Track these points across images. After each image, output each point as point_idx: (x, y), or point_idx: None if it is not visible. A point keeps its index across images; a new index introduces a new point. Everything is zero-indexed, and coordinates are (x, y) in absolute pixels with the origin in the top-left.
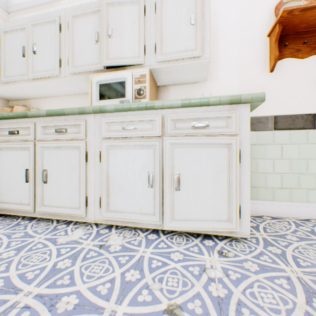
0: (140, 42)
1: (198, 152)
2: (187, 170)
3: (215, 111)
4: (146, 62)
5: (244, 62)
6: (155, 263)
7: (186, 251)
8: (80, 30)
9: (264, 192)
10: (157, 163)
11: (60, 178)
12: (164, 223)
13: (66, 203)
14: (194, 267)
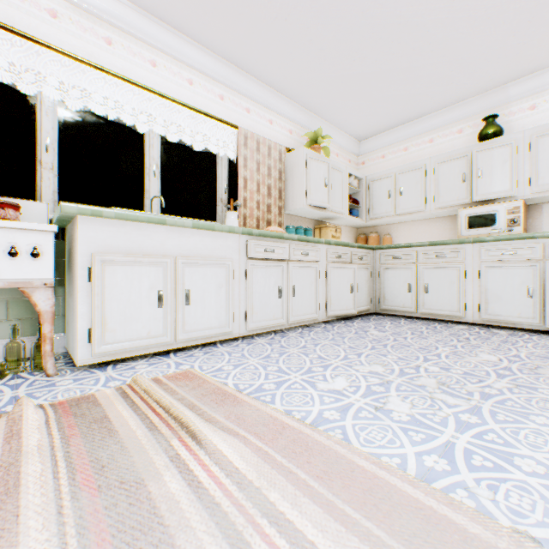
0: (511, 178)
1: None
2: None
3: None
4: (518, 194)
5: None
6: (541, 340)
7: None
8: (445, 173)
9: None
10: (536, 280)
11: (439, 290)
12: (545, 322)
13: (444, 308)
14: None
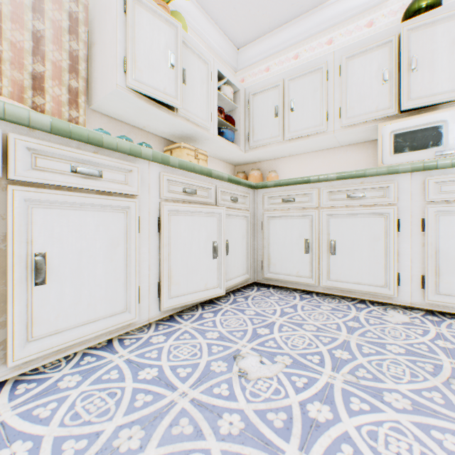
0: None
1: None
2: None
3: None
4: None
5: None
6: None
7: None
8: (356, 73)
9: None
10: None
11: (354, 250)
12: None
13: (363, 279)
14: None
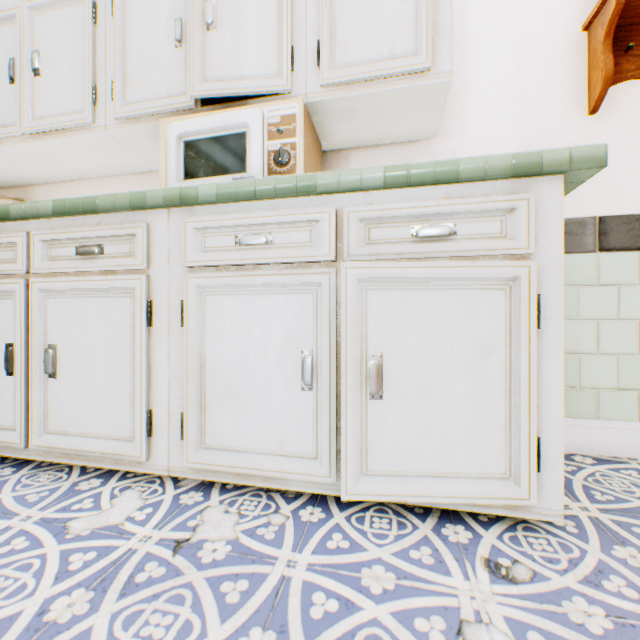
0: (282, 39)
1: (429, 302)
2: (401, 346)
3: (472, 196)
4: (296, 87)
5: (527, 93)
6: (320, 604)
7: (402, 560)
8: (140, 17)
9: (576, 398)
10: (323, 330)
11: (87, 367)
12: (341, 483)
13: (101, 427)
14: (429, 618)
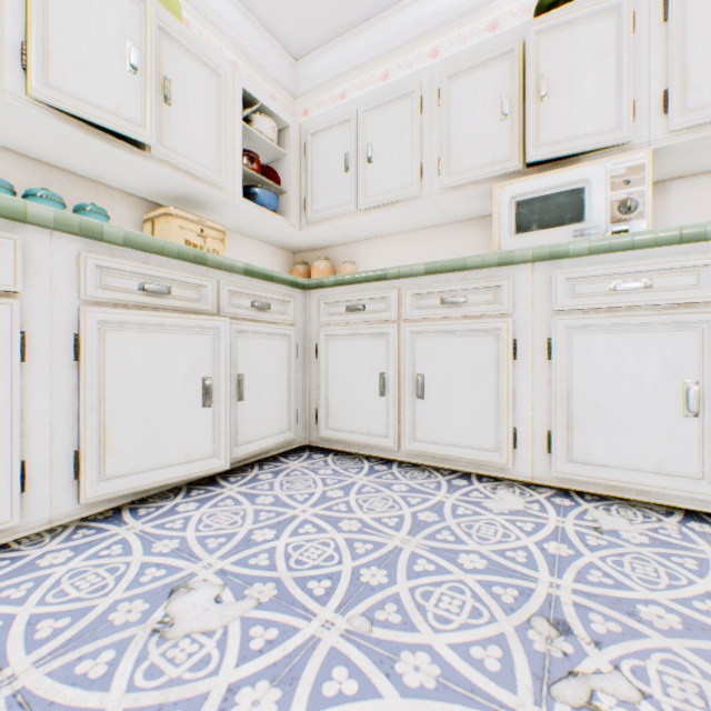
0: (620, 95)
1: None
2: None
3: None
4: (635, 137)
5: None
6: None
7: None
8: (464, 101)
9: None
10: None
11: (451, 391)
12: None
13: (464, 439)
14: None
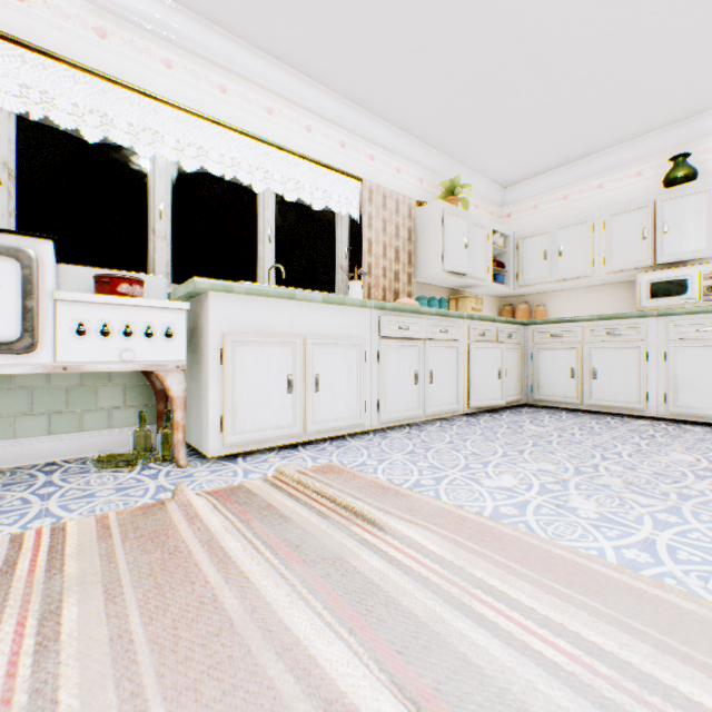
0: (708, 233)
1: None
2: None
3: None
4: None
5: None
6: None
7: None
8: (618, 229)
9: None
10: None
11: (611, 376)
12: None
13: (619, 398)
14: None
